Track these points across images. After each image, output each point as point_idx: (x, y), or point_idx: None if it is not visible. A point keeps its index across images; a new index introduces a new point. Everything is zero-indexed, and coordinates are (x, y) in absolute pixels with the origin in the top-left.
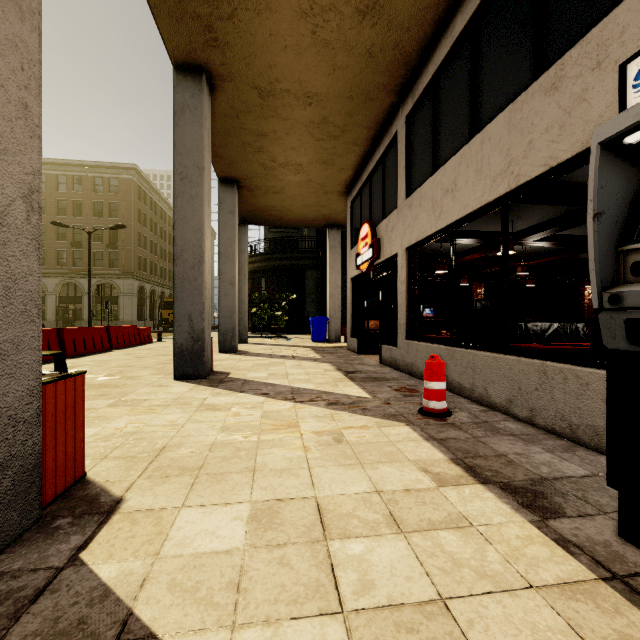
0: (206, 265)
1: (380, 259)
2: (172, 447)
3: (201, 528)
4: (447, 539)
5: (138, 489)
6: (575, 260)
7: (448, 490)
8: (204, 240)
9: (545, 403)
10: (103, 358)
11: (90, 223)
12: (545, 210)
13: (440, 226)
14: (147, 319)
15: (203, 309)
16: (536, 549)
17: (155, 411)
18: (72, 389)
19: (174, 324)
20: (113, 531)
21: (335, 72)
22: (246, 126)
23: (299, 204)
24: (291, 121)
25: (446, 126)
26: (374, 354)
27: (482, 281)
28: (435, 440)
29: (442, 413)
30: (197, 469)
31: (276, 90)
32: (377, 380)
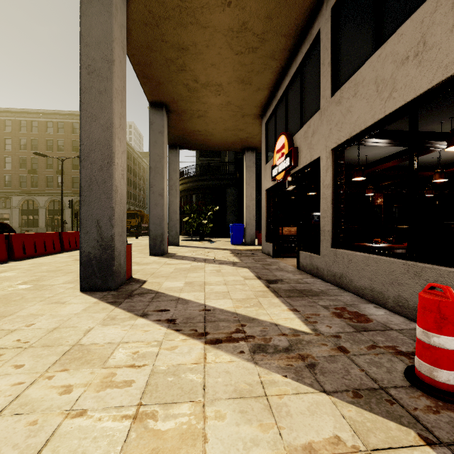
0: (117, 167)
1: (298, 167)
2: None
3: None
4: None
5: None
6: None
7: None
8: (113, 139)
9: None
10: (44, 261)
11: (69, 156)
12: None
13: (391, 108)
14: None
15: (112, 214)
16: None
17: None
18: None
19: (81, 231)
20: None
21: None
22: (167, 38)
23: (220, 128)
24: (210, 29)
25: None
26: (287, 258)
27: (382, 192)
28: None
29: None
30: None
31: None
32: (305, 295)
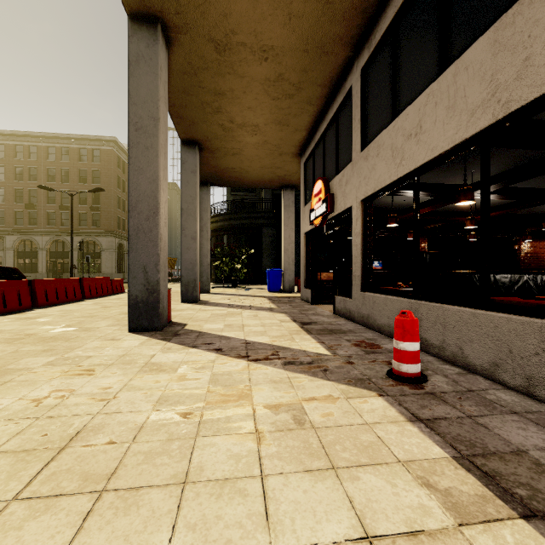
0: (161, 217)
1: (333, 213)
2: (88, 432)
3: None
4: None
5: None
6: (518, 215)
7: (478, 535)
8: (159, 191)
9: None
10: (71, 308)
11: (76, 188)
12: (501, 162)
13: (401, 173)
14: (125, 271)
15: (158, 261)
16: None
17: (92, 373)
18: None
19: (129, 276)
20: None
21: (291, 21)
22: (204, 84)
23: (256, 166)
24: (247, 78)
25: (407, 69)
26: (326, 304)
27: (426, 236)
28: (421, 421)
29: (417, 378)
30: (105, 478)
31: (232, 43)
32: (334, 333)
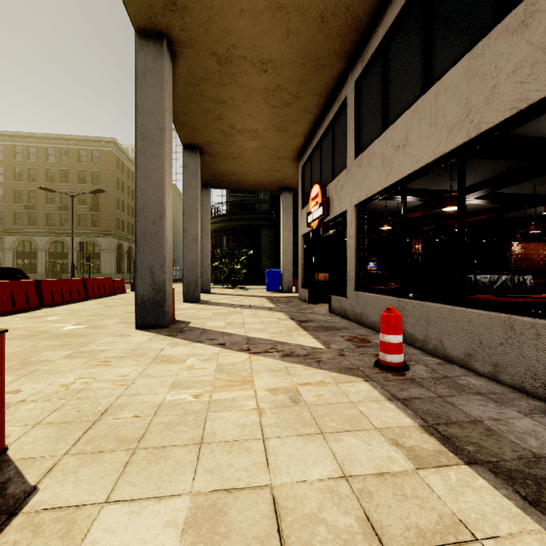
0: (167, 220)
1: (330, 216)
2: (115, 409)
3: (121, 543)
4: None
5: (60, 472)
6: (506, 218)
7: (430, 475)
8: (165, 197)
9: (512, 359)
10: (77, 307)
11: (75, 189)
12: (486, 169)
13: (390, 182)
14: (125, 272)
15: (164, 262)
16: None
17: (109, 364)
18: None
19: (136, 276)
20: None
21: (289, 38)
22: (206, 93)
23: (255, 169)
24: (248, 88)
25: (396, 85)
26: (323, 303)
27: (420, 238)
28: (399, 400)
29: (399, 367)
30: (136, 441)
31: (233, 57)
32: (329, 329)
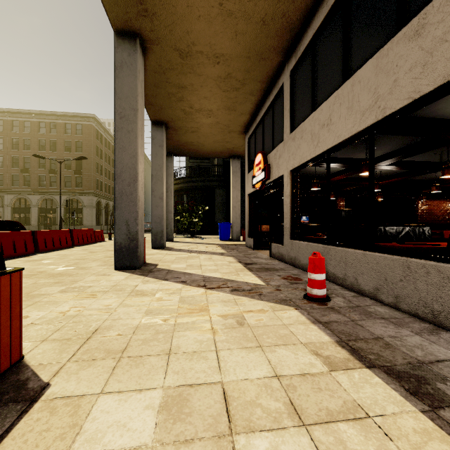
0: (139, 183)
1: (270, 179)
2: (103, 330)
3: (114, 419)
4: (348, 433)
5: (65, 373)
6: (413, 180)
7: (339, 375)
8: (138, 164)
9: (409, 292)
10: (66, 253)
11: (62, 156)
12: (395, 142)
13: (318, 152)
14: (103, 224)
15: (137, 216)
16: (437, 447)
17: (95, 296)
18: (8, 284)
19: (115, 228)
20: (30, 423)
21: (237, 37)
22: (170, 80)
23: (210, 140)
24: (204, 76)
25: (322, 76)
26: (265, 250)
27: (344, 196)
28: (320, 323)
29: (323, 298)
30: (120, 352)
31: (192, 52)
32: (269, 270)
